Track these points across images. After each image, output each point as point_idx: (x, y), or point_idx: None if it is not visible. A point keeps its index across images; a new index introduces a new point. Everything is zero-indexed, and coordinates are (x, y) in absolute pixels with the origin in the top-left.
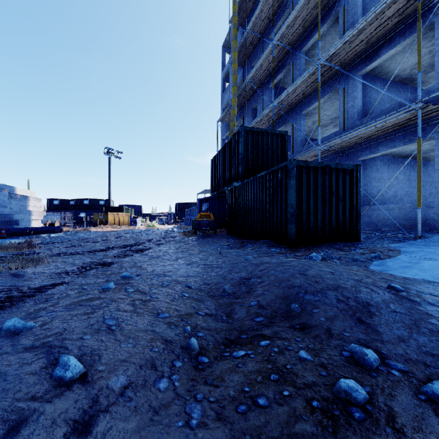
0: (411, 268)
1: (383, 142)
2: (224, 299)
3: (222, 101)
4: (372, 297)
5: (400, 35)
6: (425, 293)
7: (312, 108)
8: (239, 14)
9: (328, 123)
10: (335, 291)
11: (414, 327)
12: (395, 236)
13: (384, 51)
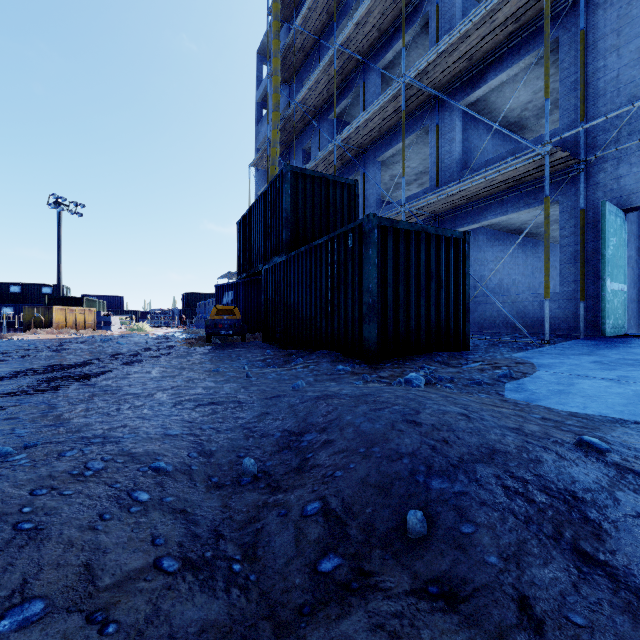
0: (569, 394)
1: (490, 206)
2: (244, 494)
3: (257, 136)
4: (572, 475)
5: (513, 53)
6: None
7: (391, 152)
8: (282, 2)
9: (411, 180)
10: (491, 463)
11: None
12: (513, 341)
13: (492, 75)
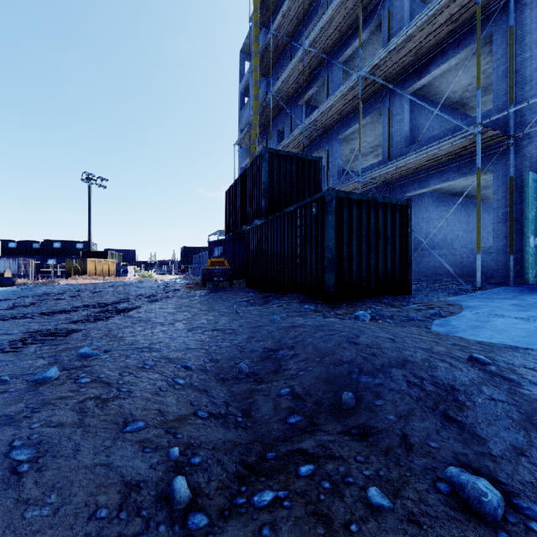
0: (482, 328)
1: (433, 174)
2: (240, 384)
3: (240, 119)
4: (455, 376)
5: (453, 47)
6: (517, 365)
7: (350, 131)
8: (261, 11)
9: (368, 152)
10: (402, 368)
11: (530, 426)
12: (450, 287)
13: (435, 66)
